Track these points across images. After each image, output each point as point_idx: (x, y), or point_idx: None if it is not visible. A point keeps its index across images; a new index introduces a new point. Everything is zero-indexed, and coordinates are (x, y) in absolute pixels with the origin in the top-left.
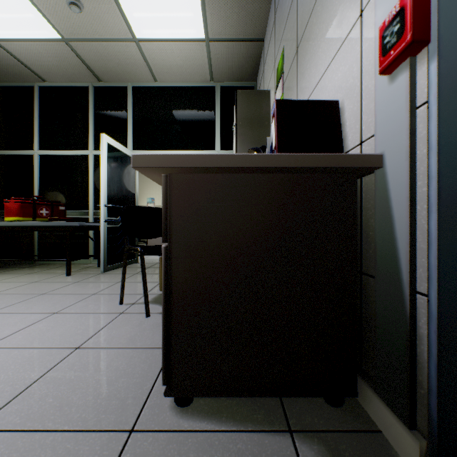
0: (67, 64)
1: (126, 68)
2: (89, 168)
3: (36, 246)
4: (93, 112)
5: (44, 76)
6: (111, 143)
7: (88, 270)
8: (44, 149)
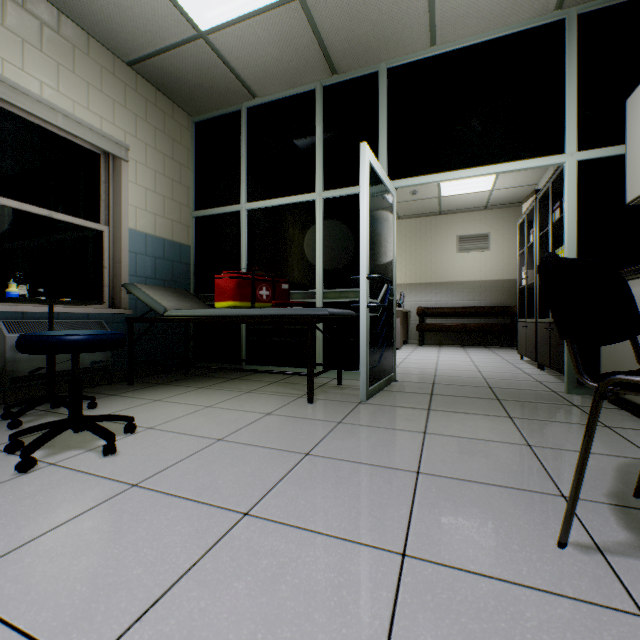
0: (292, 52)
1: (387, 28)
2: (316, 222)
3: (242, 346)
4: (322, 129)
5: (255, 86)
6: (372, 163)
7: (330, 391)
8: (253, 201)
